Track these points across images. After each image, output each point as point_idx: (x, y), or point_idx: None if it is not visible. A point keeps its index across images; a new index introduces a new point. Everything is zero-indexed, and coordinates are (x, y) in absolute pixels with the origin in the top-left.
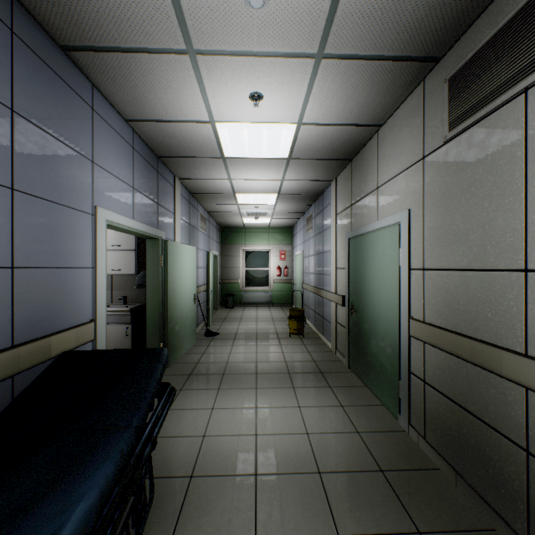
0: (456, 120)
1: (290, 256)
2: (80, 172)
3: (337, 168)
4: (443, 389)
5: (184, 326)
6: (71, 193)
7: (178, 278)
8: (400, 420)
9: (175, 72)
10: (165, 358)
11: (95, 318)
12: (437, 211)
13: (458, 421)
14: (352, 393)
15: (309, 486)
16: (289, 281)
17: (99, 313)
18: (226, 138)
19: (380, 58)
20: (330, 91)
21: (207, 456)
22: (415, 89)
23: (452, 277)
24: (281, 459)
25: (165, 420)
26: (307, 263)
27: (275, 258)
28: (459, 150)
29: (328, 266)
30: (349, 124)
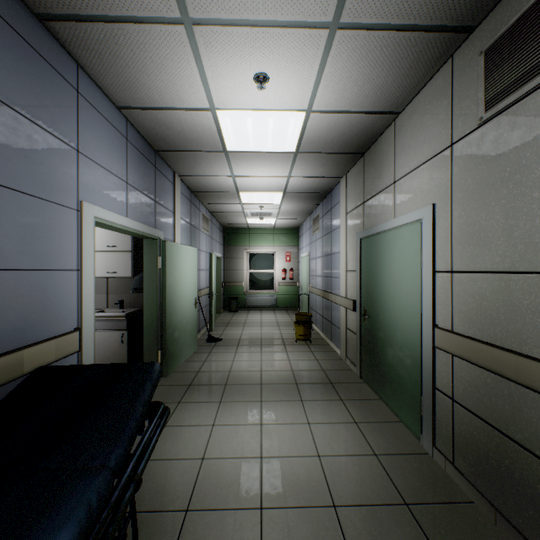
0: (494, 98)
1: (296, 258)
2: (62, 162)
3: (347, 163)
4: (477, 411)
5: (184, 332)
6: (50, 185)
7: (178, 281)
8: (423, 440)
9: (170, 47)
10: (156, 374)
11: (81, 327)
12: (470, 204)
13: (498, 449)
14: (366, 407)
15: (323, 523)
16: (295, 284)
17: (85, 320)
18: (228, 128)
19: (405, 28)
20: (345, 71)
21: (206, 484)
22: (441, 67)
23: (490, 281)
24: (290, 488)
25: (161, 439)
26: (314, 265)
27: (280, 260)
28: (499, 133)
29: (338, 268)
30: (364, 111)
